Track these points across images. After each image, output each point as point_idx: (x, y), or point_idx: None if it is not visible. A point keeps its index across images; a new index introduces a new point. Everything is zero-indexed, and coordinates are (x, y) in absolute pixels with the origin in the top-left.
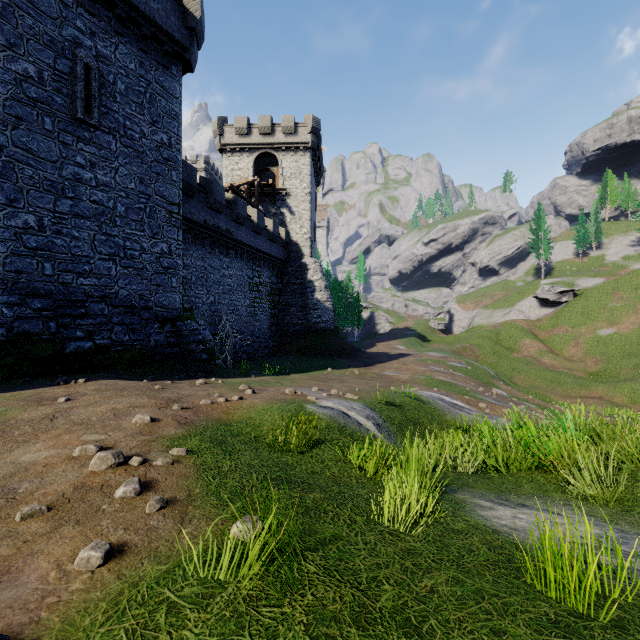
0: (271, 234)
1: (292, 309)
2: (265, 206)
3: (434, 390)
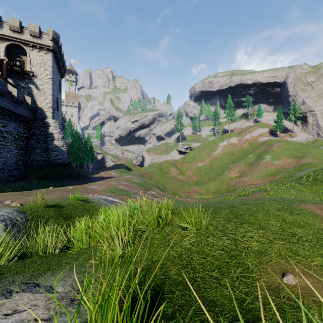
0: (15, 98)
1: (37, 150)
2: (15, 80)
3: (107, 194)
